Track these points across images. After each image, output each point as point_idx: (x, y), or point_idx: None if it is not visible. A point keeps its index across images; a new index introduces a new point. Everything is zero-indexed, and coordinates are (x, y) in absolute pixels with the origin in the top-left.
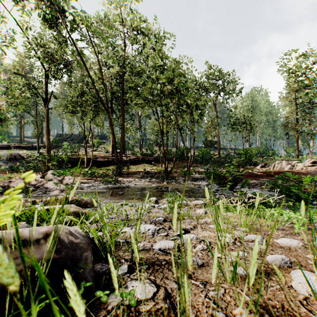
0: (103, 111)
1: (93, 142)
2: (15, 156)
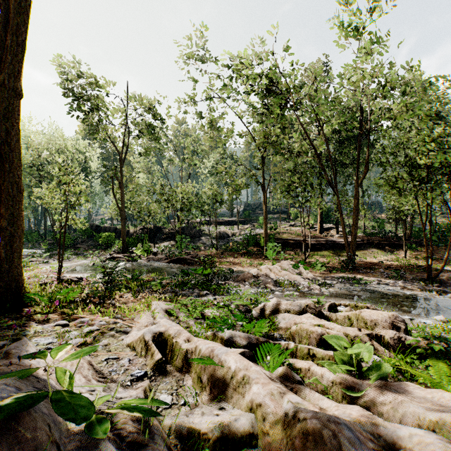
0: (329, 193)
1: (288, 214)
2: (222, 234)
